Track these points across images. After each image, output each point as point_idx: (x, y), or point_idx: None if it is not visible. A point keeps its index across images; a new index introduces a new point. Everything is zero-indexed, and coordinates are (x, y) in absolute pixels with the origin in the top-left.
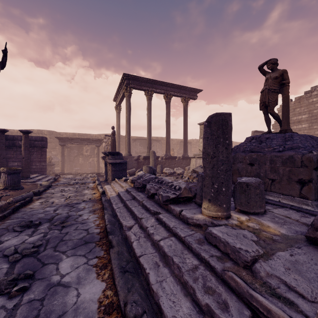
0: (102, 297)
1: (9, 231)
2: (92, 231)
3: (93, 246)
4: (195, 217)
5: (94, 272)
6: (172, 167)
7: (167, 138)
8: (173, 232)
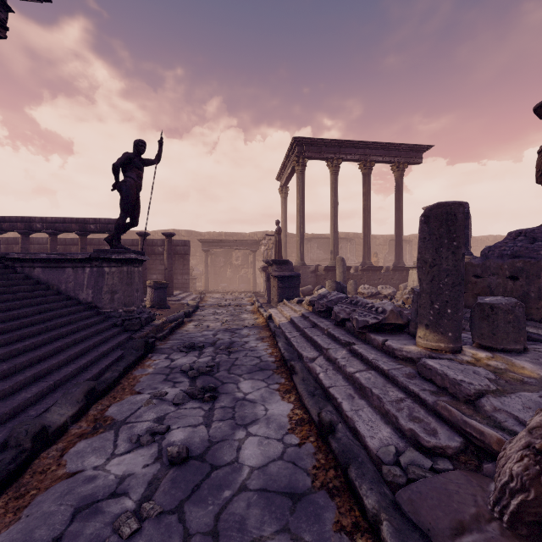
0: (291, 414)
1: (175, 351)
2: (265, 359)
3: (271, 373)
4: (405, 349)
5: (277, 394)
6: (374, 284)
7: (365, 236)
8: (373, 365)
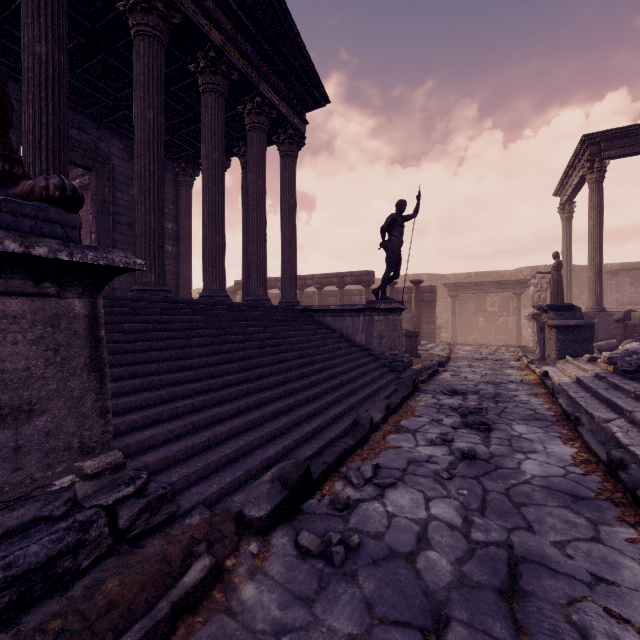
0: (575, 455)
1: (438, 393)
2: (541, 412)
3: (549, 424)
4: None
5: (558, 440)
6: None
7: None
8: None
